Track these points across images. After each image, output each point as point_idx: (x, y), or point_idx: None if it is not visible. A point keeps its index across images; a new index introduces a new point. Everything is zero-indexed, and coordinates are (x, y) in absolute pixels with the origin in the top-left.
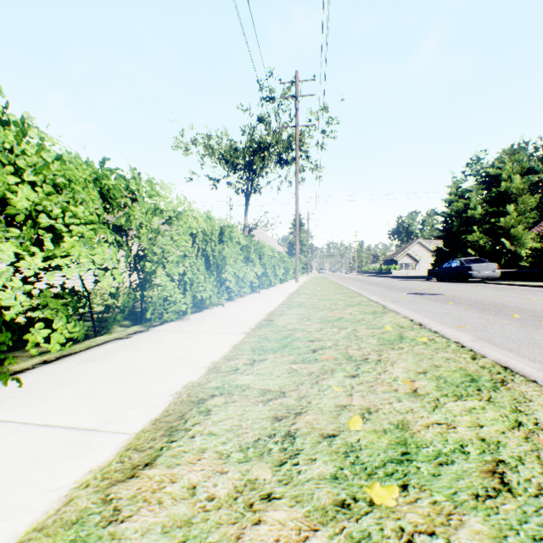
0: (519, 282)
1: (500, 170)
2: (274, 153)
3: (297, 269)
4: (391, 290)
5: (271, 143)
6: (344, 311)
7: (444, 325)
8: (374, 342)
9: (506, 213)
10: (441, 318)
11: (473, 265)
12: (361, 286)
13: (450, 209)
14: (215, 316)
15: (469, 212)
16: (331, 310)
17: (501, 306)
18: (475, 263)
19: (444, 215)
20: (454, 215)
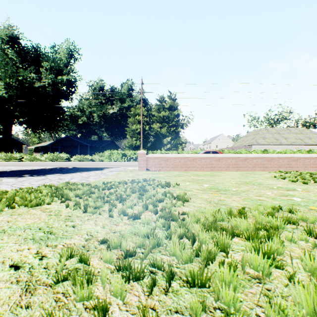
0: None
1: None
2: None
3: None
4: None
5: None
6: None
7: None
8: None
9: None
10: None
11: None
12: None
13: None
14: None
15: None
16: None
17: None
18: None
19: None
20: None
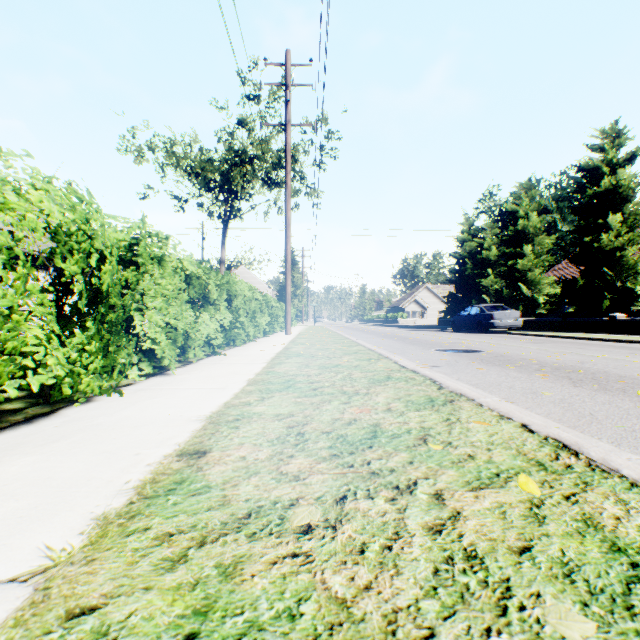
0: (542, 332)
1: (517, 207)
2: (260, 168)
3: (288, 317)
4: (413, 345)
5: (257, 155)
6: (375, 401)
7: (569, 427)
8: (592, 639)
9: (523, 255)
10: (540, 405)
11: (495, 313)
12: (372, 339)
13: (463, 250)
14: (62, 436)
15: (484, 253)
16: (347, 396)
17: (585, 371)
18: (497, 310)
19: (456, 256)
20: (467, 257)
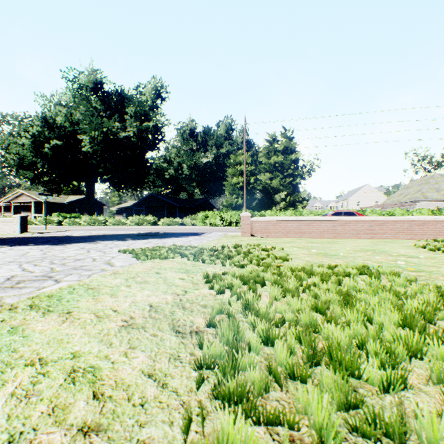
0: None
1: None
2: None
3: None
4: None
5: None
6: None
7: None
8: None
9: None
10: None
11: None
12: None
13: None
14: None
15: None
16: None
17: None
18: None
19: None
20: None
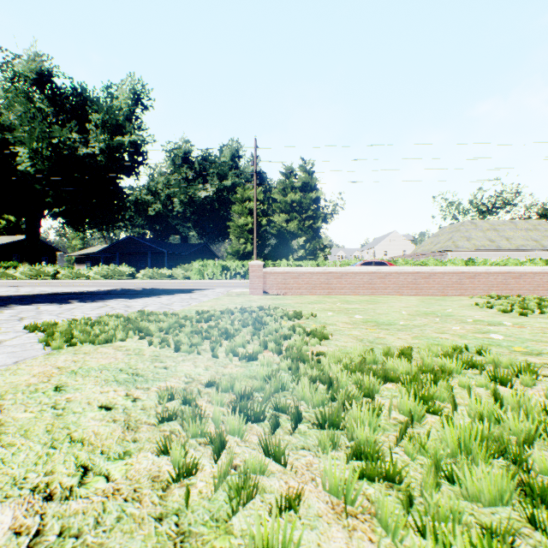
0: None
1: None
2: None
3: None
4: None
5: None
6: None
7: None
8: None
9: None
10: None
11: None
12: None
13: None
14: None
15: None
16: None
17: None
18: None
19: None
20: None
